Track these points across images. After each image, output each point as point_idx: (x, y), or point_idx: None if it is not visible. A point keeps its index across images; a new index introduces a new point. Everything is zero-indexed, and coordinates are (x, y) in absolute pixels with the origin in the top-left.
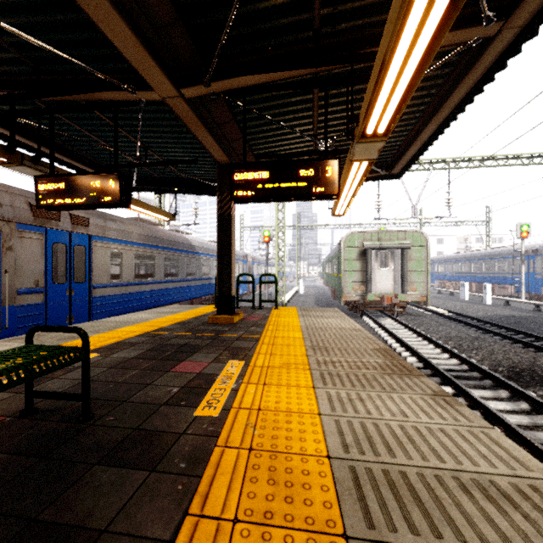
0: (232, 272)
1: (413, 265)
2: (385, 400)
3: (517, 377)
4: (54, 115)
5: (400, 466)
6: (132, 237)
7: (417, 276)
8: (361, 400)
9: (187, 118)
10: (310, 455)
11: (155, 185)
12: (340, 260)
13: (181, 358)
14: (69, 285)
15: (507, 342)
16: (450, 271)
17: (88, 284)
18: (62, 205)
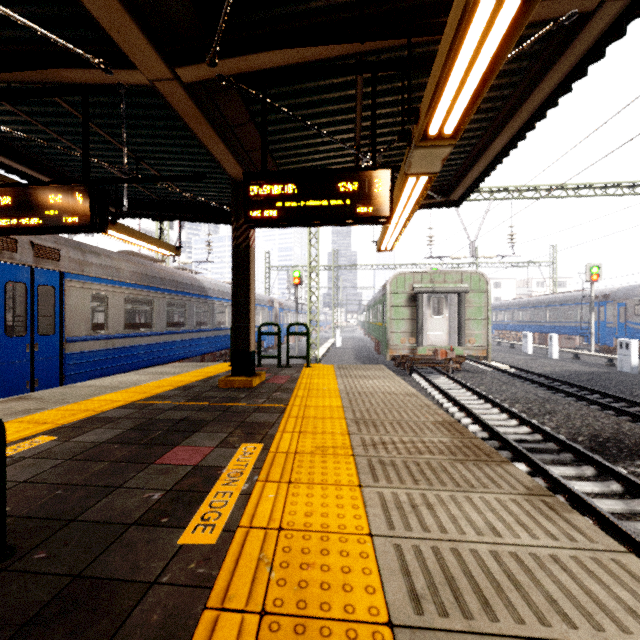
0: (251, 321)
1: (472, 312)
2: (463, 506)
3: (601, 449)
4: (7, 109)
5: (508, 639)
6: (122, 276)
7: (476, 325)
8: (430, 505)
9: (188, 113)
10: (361, 621)
11: (154, 210)
12: (386, 306)
13: (174, 441)
14: (30, 338)
15: (583, 404)
16: (510, 319)
17: (59, 337)
18: (8, 228)
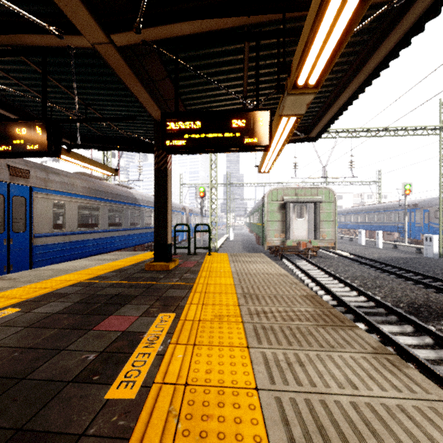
0: (168, 222)
1: (324, 216)
2: (327, 363)
3: (416, 313)
4: None
5: None
6: (76, 190)
7: (327, 225)
8: (301, 363)
9: (121, 69)
10: None
11: (99, 142)
12: (264, 211)
13: (109, 311)
14: (7, 235)
15: (401, 280)
16: (349, 221)
17: (29, 234)
18: None
